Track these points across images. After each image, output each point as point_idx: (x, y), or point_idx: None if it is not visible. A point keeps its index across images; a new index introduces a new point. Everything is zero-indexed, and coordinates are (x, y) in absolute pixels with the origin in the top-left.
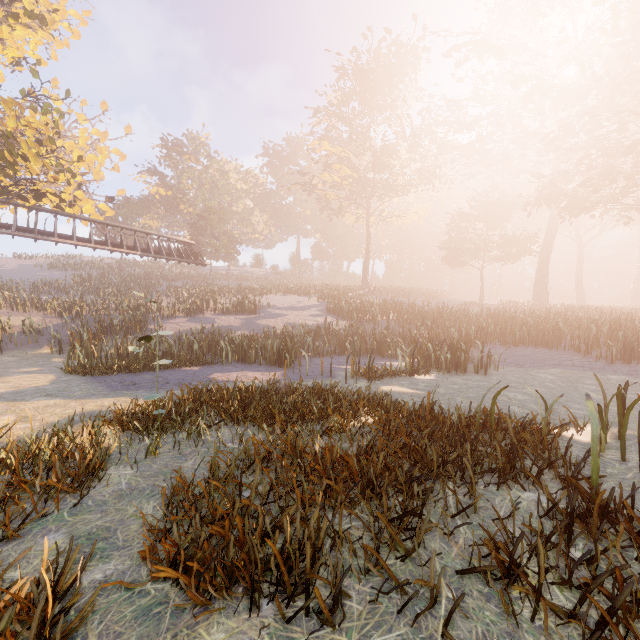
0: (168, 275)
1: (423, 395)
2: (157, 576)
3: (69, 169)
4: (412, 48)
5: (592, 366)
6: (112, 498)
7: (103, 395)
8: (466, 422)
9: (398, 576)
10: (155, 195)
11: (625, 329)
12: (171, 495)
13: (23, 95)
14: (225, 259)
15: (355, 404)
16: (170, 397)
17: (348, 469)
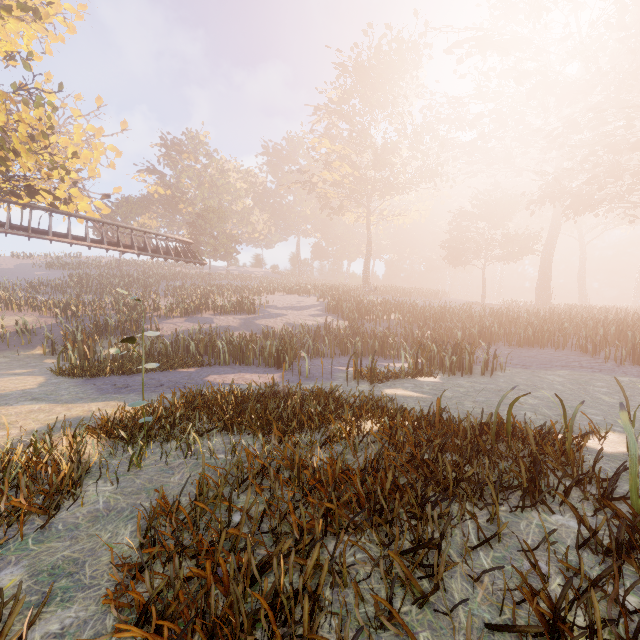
0: (167, 275)
1: (429, 399)
2: (119, 636)
3: (63, 165)
4: (413, 44)
5: (601, 367)
6: (86, 521)
7: (92, 399)
8: (478, 430)
9: (415, 629)
10: (154, 194)
11: (633, 329)
12: (149, 521)
13: (14, 88)
14: (224, 258)
15: (358, 410)
16: (160, 402)
17: (352, 489)
